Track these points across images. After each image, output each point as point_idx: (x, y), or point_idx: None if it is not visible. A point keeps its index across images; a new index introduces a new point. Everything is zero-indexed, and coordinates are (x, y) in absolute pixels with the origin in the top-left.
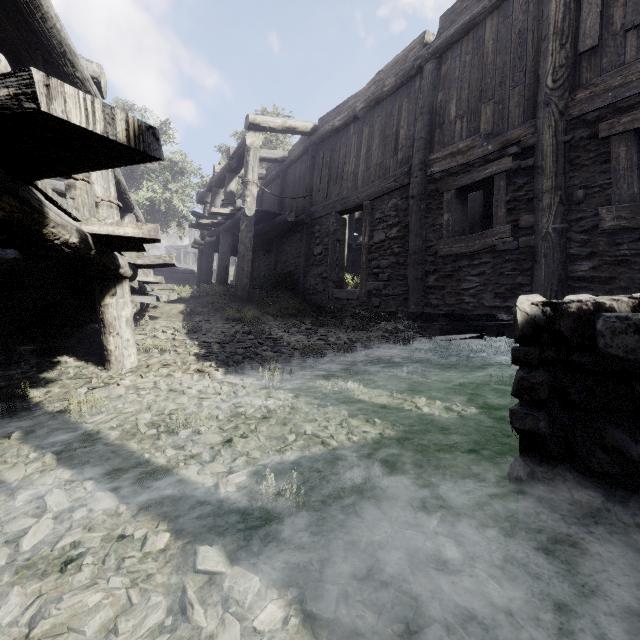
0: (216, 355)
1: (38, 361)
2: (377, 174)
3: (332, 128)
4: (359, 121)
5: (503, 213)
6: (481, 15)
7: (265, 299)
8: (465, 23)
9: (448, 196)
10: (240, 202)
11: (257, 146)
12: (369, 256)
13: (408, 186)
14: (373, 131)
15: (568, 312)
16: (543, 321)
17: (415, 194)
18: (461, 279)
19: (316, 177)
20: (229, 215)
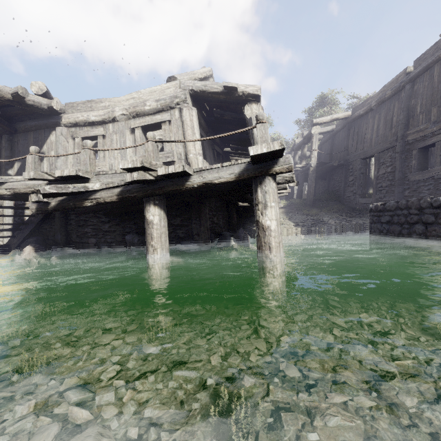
0: (300, 226)
1: (250, 225)
2: (382, 139)
3: (359, 115)
4: (373, 111)
5: (438, 161)
6: (432, 64)
7: (321, 205)
8: (424, 67)
9: (414, 152)
10: (308, 153)
11: (317, 133)
12: (377, 181)
13: (396, 146)
14: (380, 117)
15: (374, 206)
16: (371, 208)
17: (398, 151)
18: (420, 192)
19: (350, 140)
20: (303, 167)
